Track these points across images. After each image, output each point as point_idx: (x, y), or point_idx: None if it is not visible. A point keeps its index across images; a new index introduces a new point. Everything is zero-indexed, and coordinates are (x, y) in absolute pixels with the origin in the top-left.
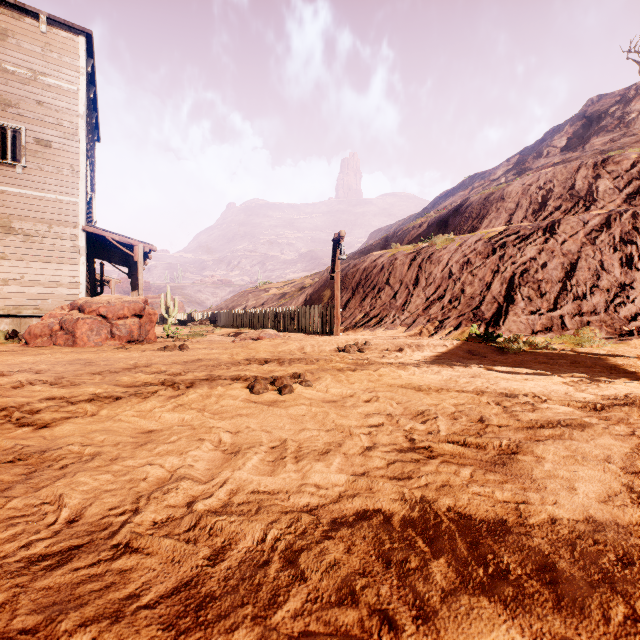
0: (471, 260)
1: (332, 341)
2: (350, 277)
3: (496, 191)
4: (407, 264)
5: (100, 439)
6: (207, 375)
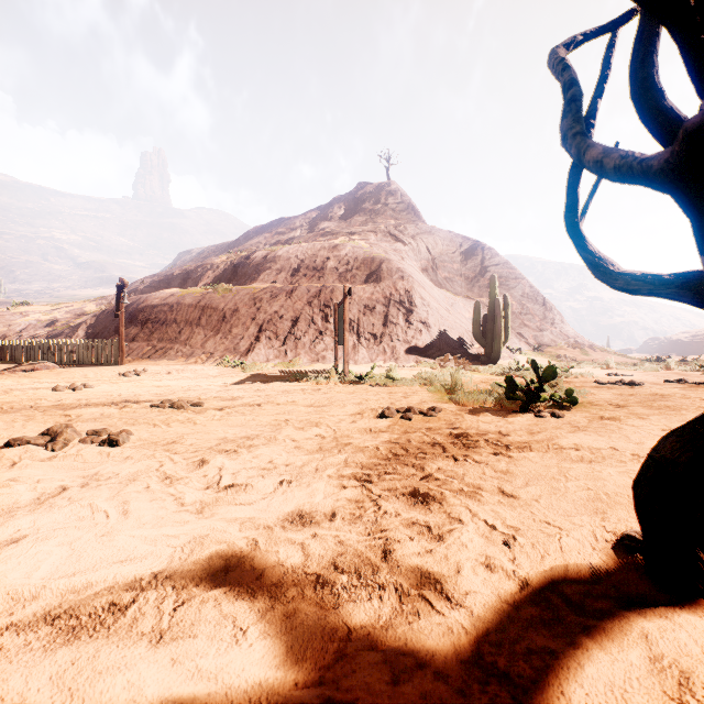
0: (240, 309)
1: (115, 369)
2: (141, 312)
3: (273, 252)
4: (193, 306)
5: None
6: (11, 388)
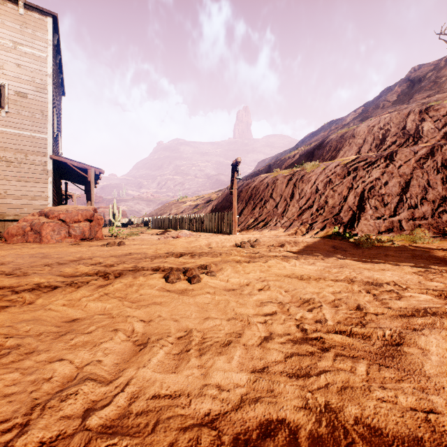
0: (332, 180)
1: (231, 239)
2: (244, 192)
3: (348, 131)
4: (285, 183)
5: (26, 329)
6: (134, 266)
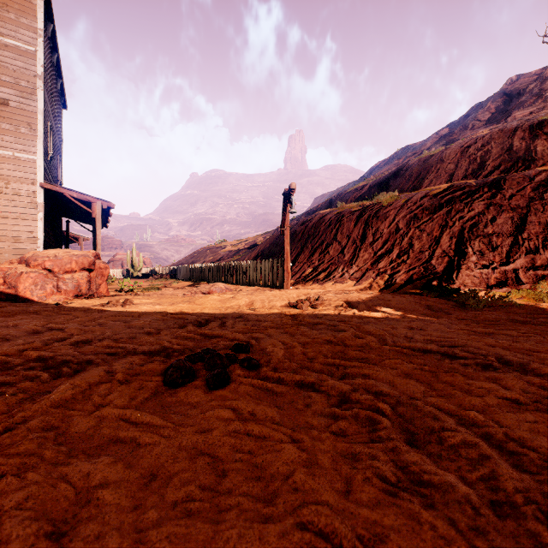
0: (418, 215)
1: (283, 296)
2: (299, 234)
3: (435, 154)
4: (354, 220)
5: None
6: (122, 346)
